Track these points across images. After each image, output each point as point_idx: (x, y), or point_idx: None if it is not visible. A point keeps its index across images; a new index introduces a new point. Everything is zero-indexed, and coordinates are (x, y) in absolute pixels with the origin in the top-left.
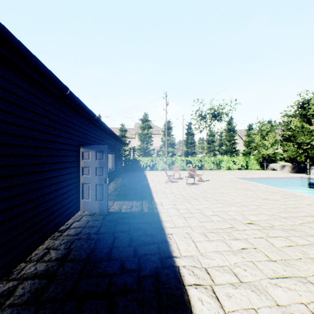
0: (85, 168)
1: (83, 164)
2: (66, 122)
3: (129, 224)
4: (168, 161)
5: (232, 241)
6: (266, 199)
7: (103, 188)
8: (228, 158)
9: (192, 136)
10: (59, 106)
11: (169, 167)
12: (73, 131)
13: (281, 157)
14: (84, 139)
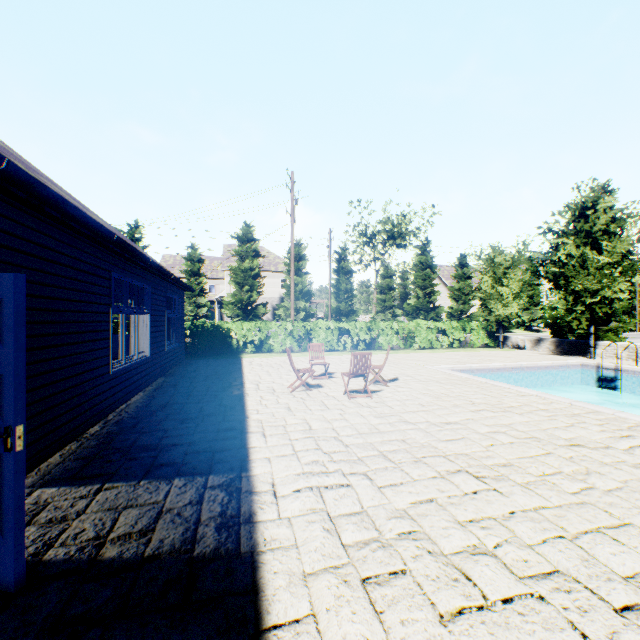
0: None
1: None
2: None
3: None
4: (296, 331)
5: None
6: (577, 444)
7: None
8: (429, 323)
9: (349, 277)
10: None
11: (300, 344)
12: None
13: (518, 320)
14: None
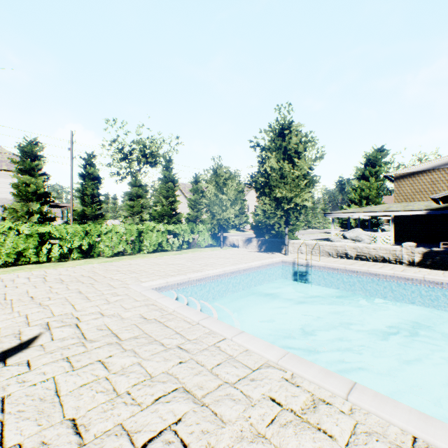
0: None
1: None
2: None
3: None
4: None
5: None
6: None
7: None
8: (160, 226)
9: (97, 182)
10: None
11: None
12: None
13: (233, 224)
14: None
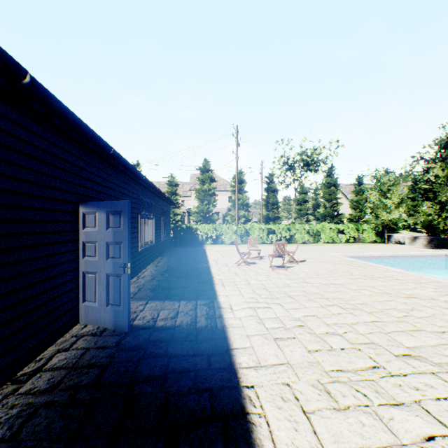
0: (88, 244)
1: (85, 237)
2: (42, 154)
3: (167, 358)
4: (239, 230)
5: (391, 409)
6: (413, 297)
7: (120, 282)
8: (331, 225)
9: (275, 193)
10: (19, 116)
11: (241, 239)
12: (60, 173)
13: (404, 224)
14: (90, 190)
